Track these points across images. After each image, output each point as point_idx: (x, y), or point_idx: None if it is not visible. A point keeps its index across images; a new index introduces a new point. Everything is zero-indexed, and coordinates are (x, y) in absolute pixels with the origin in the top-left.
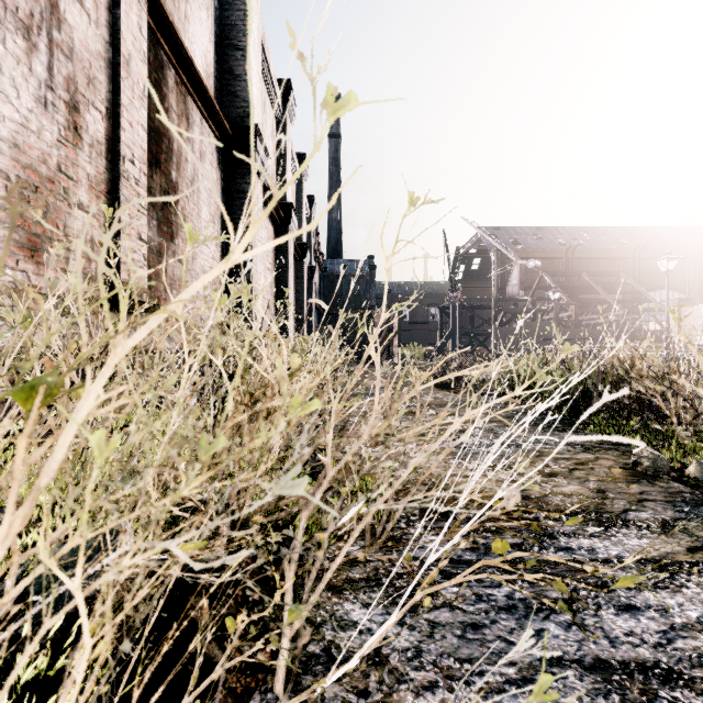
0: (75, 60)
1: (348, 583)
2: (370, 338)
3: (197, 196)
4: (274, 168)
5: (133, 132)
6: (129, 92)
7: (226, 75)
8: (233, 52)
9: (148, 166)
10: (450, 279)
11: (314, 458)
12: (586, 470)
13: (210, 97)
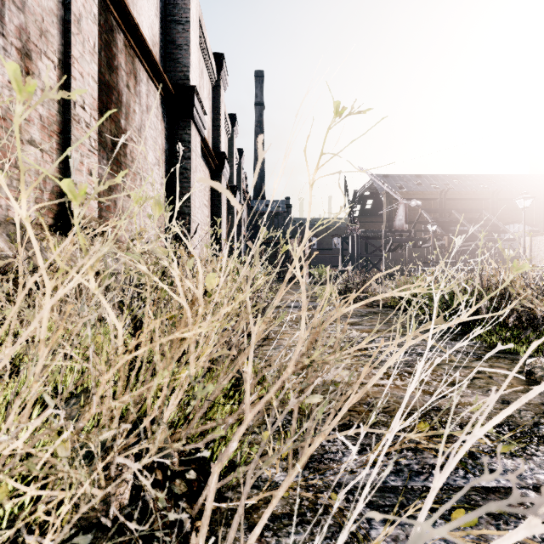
0: (27, 13)
1: (270, 520)
2: (295, 256)
3: (144, 142)
4: (210, 124)
5: (84, 82)
6: (79, 47)
7: (170, 45)
8: (175, 26)
9: (99, 113)
10: (350, 215)
11: (238, 370)
12: (485, 379)
13: (155, 60)
